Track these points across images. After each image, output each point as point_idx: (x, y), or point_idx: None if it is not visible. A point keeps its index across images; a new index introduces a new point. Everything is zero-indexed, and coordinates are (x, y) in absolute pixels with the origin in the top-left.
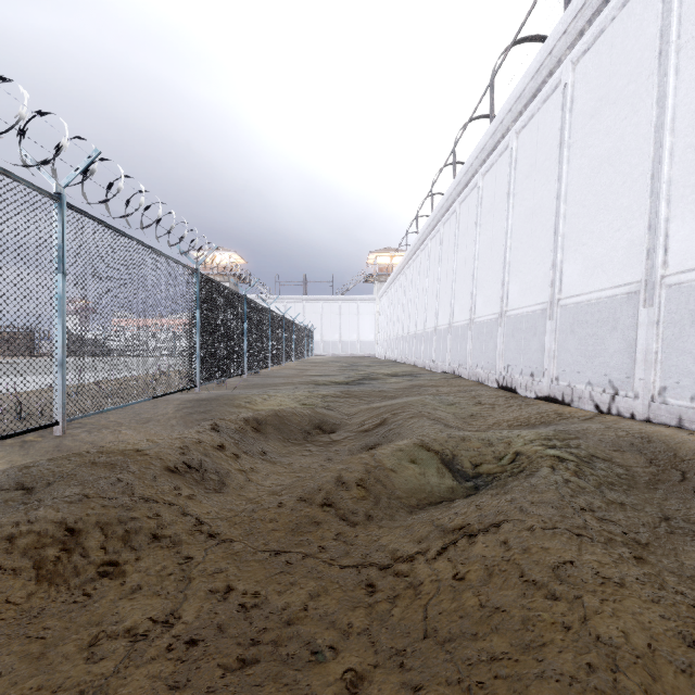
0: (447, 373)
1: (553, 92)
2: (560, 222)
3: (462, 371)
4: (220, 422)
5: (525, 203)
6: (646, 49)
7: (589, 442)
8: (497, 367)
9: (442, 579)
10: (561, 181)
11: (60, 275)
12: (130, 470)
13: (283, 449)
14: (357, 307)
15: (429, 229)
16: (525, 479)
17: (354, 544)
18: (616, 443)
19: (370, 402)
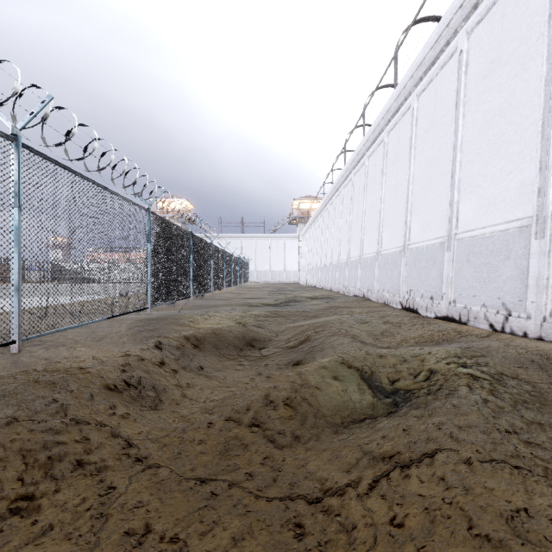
0: (358, 296)
1: (449, 59)
2: (457, 168)
3: (370, 295)
4: (163, 340)
5: (424, 154)
6: (536, 14)
7: (494, 360)
8: (401, 291)
9: (378, 524)
10: (458, 134)
11: (16, 208)
12: (69, 390)
13: (219, 363)
14: (284, 244)
15: (342, 179)
16: (445, 399)
17: (281, 471)
18: (518, 360)
19: (295, 321)
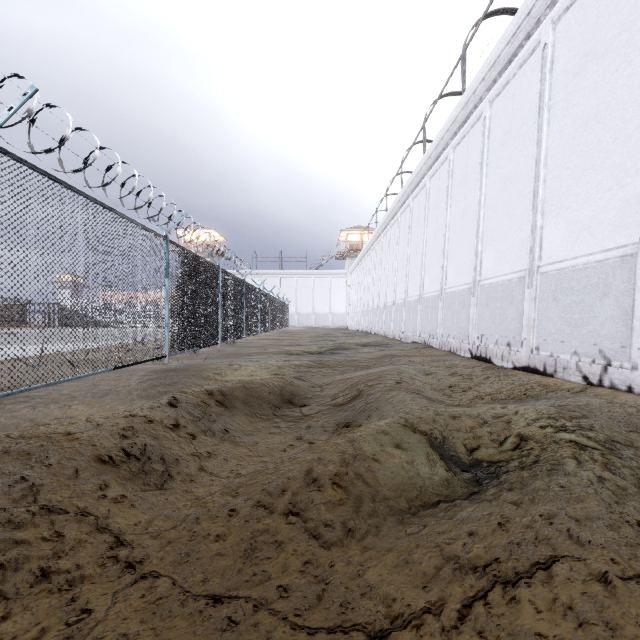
0: (418, 343)
1: (530, 56)
2: (540, 186)
3: (432, 341)
4: (180, 396)
5: (499, 171)
6: None
7: (600, 422)
8: (471, 337)
9: None
10: (541, 145)
11: None
12: (46, 463)
13: (250, 425)
14: (330, 282)
15: (399, 205)
16: (548, 477)
17: (329, 583)
18: (629, 422)
19: (343, 372)
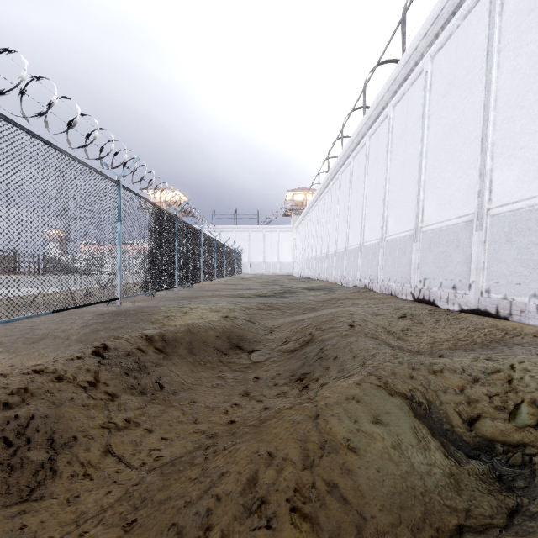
0: (358, 287)
1: (476, 4)
2: (490, 129)
3: (373, 285)
4: (112, 344)
5: (442, 121)
6: None
7: None
8: (413, 281)
9: None
10: (491, 88)
11: None
12: None
13: (191, 376)
14: (278, 235)
15: (340, 164)
16: None
17: None
18: None
19: (292, 314)
